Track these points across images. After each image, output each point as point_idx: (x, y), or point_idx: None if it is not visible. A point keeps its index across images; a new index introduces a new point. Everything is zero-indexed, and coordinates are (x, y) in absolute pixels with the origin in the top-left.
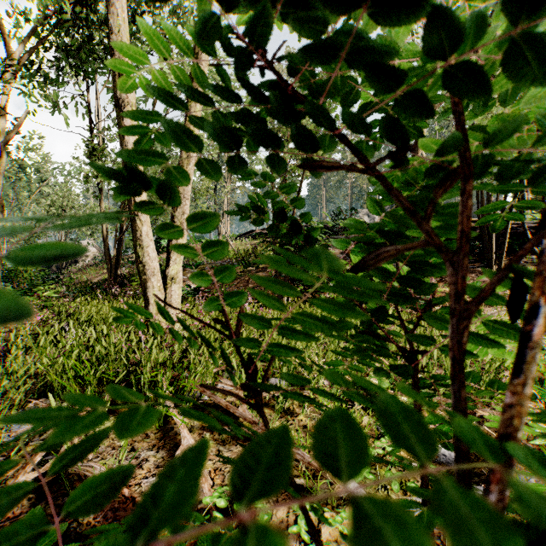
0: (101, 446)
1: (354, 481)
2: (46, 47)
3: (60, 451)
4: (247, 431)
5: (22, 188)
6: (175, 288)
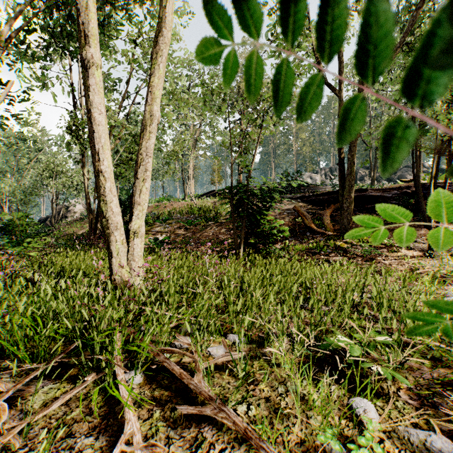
0: (35, 428)
1: None
2: (32, 29)
3: None
4: (202, 411)
5: (22, 156)
6: (137, 242)
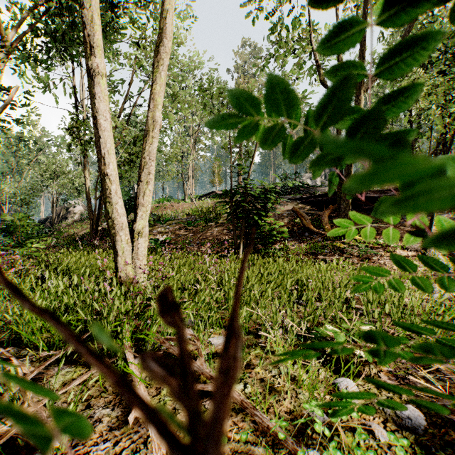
0: (58, 402)
1: (317, 451)
2: (35, 33)
3: None
4: (204, 388)
5: (22, 157)
6: (141, 241)
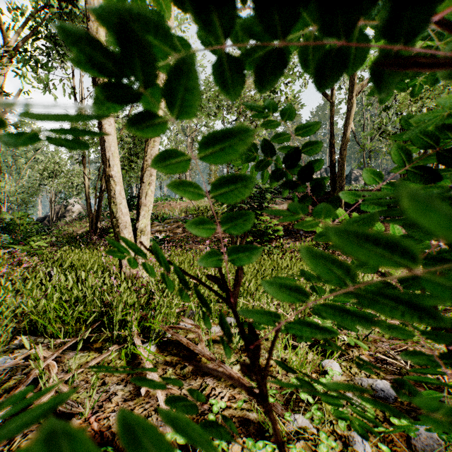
0: (76, 380)
1: (302, 415)
2: (37, 37)
3: (38, 386)
4: None
5: (20, 156)
6: (144, 239)
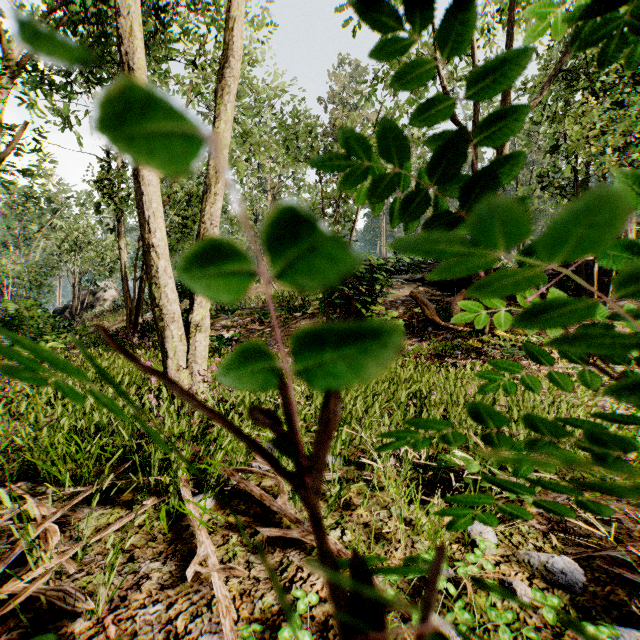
0: (89, 554)
1: (439, 615)
2: None
3: (28, 564)
4: (288, 534)
5: (30, 221)
6: (200, 338)
